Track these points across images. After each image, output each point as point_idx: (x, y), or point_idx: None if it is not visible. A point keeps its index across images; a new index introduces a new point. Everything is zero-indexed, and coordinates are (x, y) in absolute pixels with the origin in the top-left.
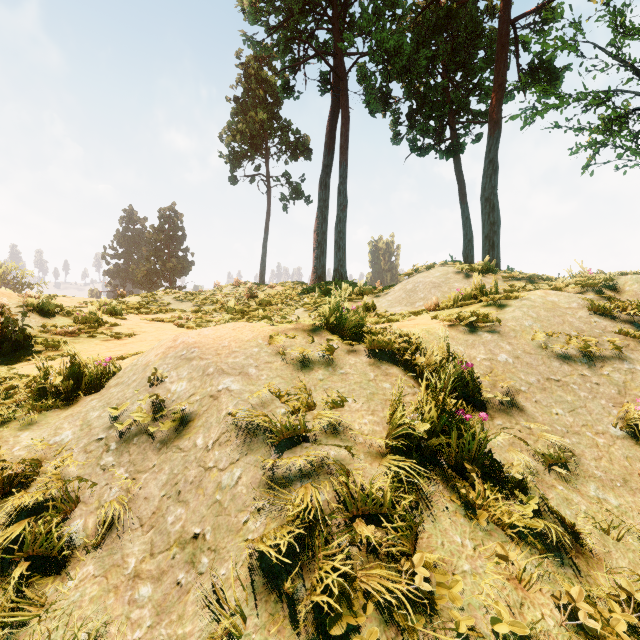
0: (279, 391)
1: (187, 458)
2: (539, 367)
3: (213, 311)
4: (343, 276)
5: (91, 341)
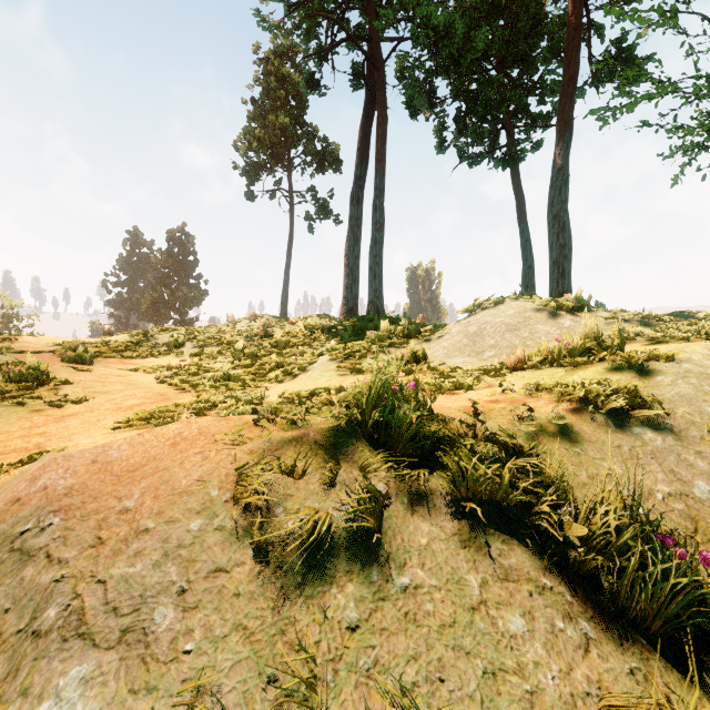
0: None
1: None
2: None
3: (218, 354)
4: (379, 310)
5: (14, 412)
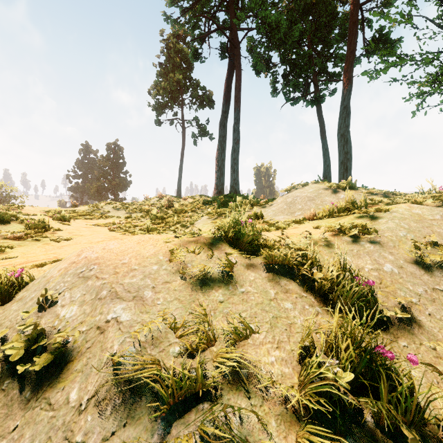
0: (174, 321)
1: (54, 422)
2: (423, 277)
3: (141, 217)
4: (237, 191)
5: (35, 244)
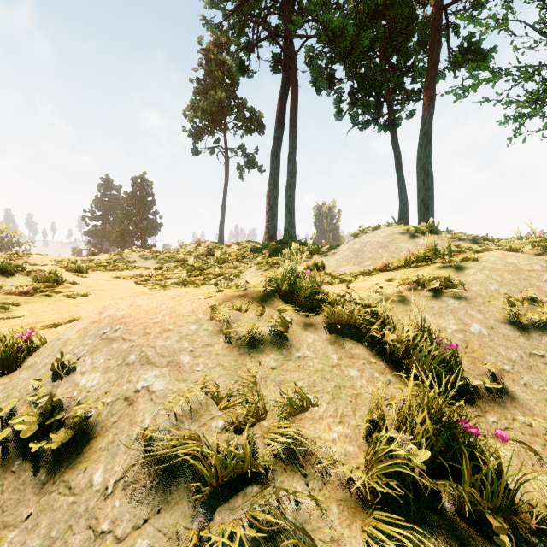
0: (217, 391)
1: (75, 508)
2: (517, 339)
3: (174, 268)
4: (292, 236)
5: (45, 301)
